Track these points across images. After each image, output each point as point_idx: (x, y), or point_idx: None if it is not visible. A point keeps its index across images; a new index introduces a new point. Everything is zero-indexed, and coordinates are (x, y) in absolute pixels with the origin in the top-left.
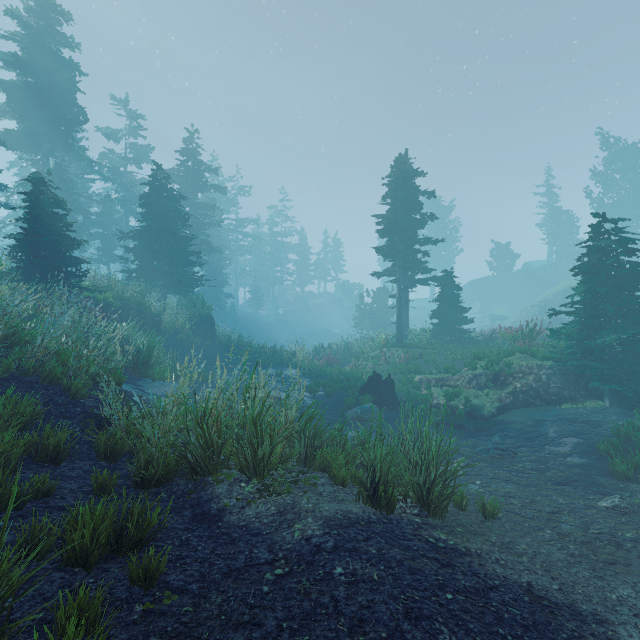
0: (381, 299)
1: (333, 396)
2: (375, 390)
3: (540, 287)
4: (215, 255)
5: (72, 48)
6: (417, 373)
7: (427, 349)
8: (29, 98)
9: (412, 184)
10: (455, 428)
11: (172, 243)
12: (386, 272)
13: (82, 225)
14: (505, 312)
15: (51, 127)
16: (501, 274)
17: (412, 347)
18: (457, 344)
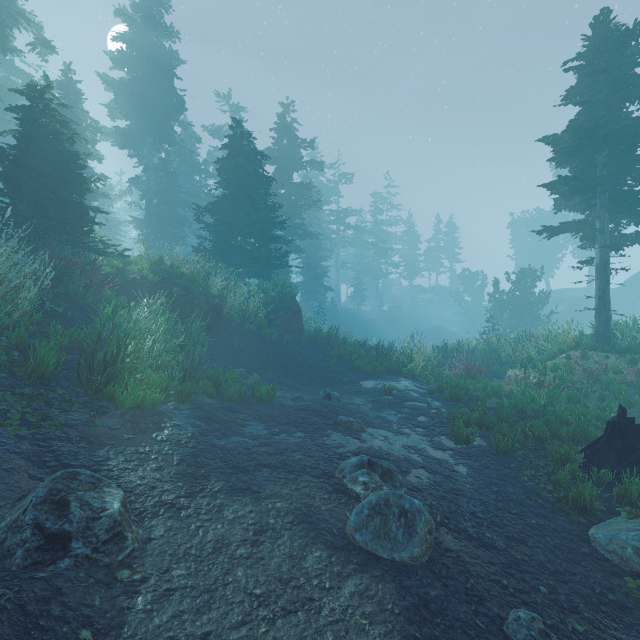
0: (525, 285)
1: (510, 454)
2: None
3: None
4: (313, 245)
5: (170, 35)
6: None
7: None
8: (133, 92)
9: (632, 54)
10: None
11: (251, 213)
12: (565, 226)
13: (184, 218)
14: None
15: (151, 117)
16: None
17: (632, 352)
18: None
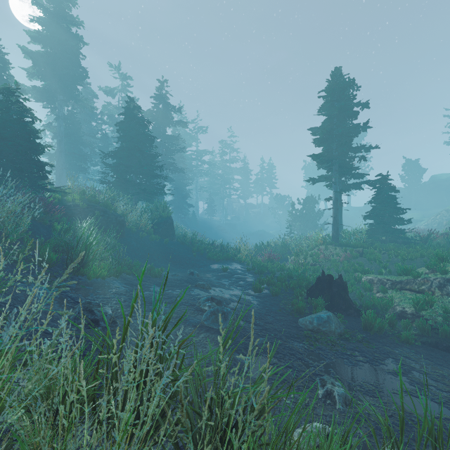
0: (309, 206)
1: (278, 295)
2: (326, 292)
3: (448, 195)
4: (180, 175)
5: (77, 24)
6: (364, 273)
7: (365, 248)
8: (47, 62)
9: (348, 94)
10: (443, 350)
11: (140, 159)
12: (321, 178)
13: (86, 154)
14: (417, 217)
15: (62, 82)
16: (411, 185)
17: (348, 246)
18: (394, 243)
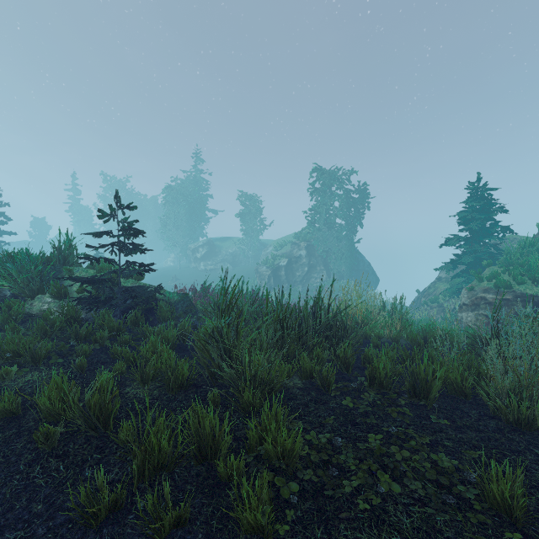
0: None
1: None
2: None
3: None
4: None
5: None
6: None
7: None
8: None
9: None
10: None
11: None
12: None
13: None
14: None
15: None
16: (39, 240)
17: None
18: None
